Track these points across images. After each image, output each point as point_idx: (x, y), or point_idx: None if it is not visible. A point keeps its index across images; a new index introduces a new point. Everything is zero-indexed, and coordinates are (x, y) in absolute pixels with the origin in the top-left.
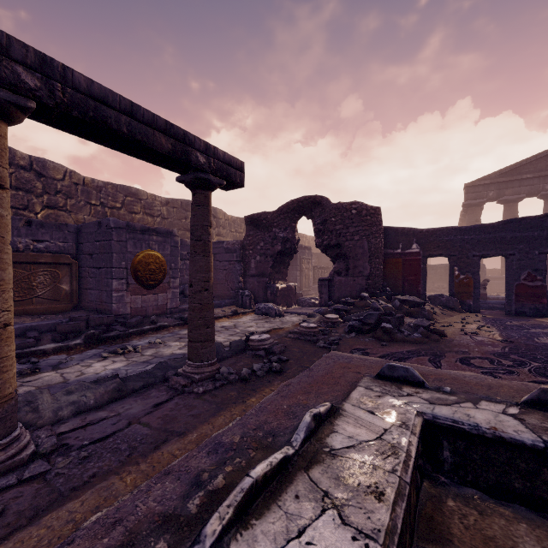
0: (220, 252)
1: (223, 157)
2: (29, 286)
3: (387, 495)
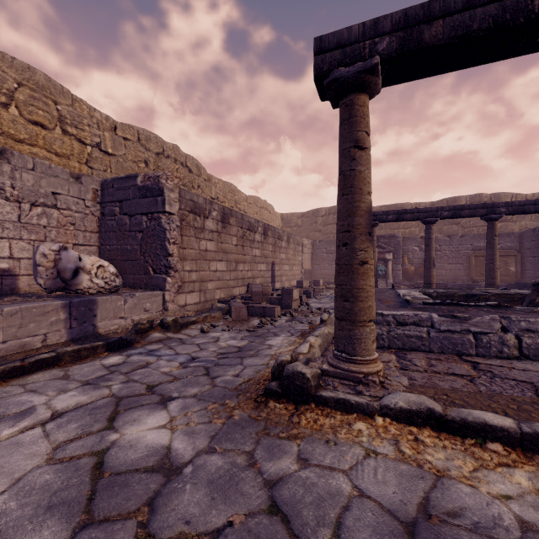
0: None
1: None
2: None
3: None
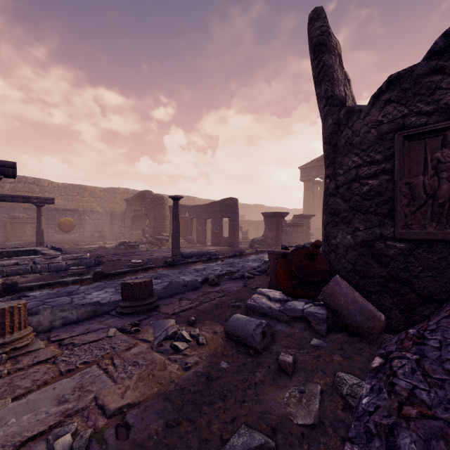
0: (116, 216)
1: (44, 199)
2: (24, 231)
3: (9, 250)
